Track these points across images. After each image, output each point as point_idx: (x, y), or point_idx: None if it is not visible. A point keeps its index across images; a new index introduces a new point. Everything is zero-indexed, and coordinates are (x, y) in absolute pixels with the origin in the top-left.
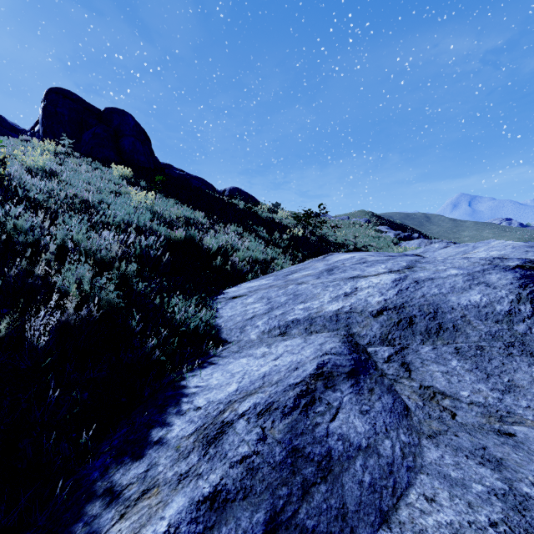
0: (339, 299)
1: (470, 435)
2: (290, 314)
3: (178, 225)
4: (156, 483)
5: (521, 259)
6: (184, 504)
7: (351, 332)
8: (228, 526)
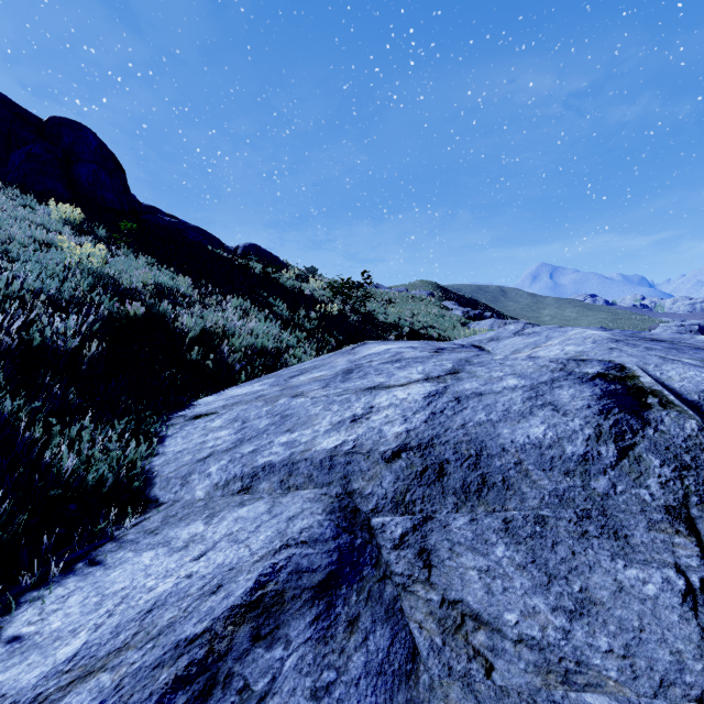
0: (342, 426)
1: None
2: (264, 452)
3: (137, 297)
4: None
5: (603, 363)
6: None
7: (350, 489)
8: None
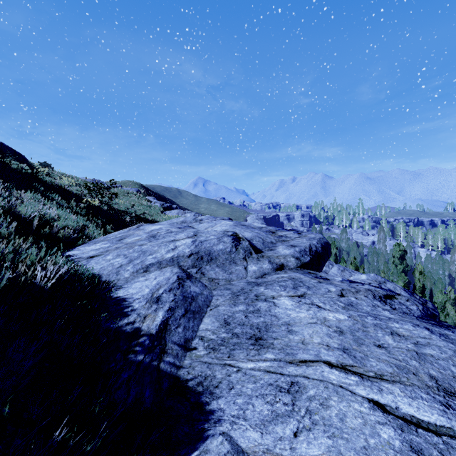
0: (170, 251)
1: (223, 286)
2: (147, 261)
3: None
4: (147, 314)
5: (232, 232)
6: (163, 312)
7: (180, 265)
8: (177, 313)
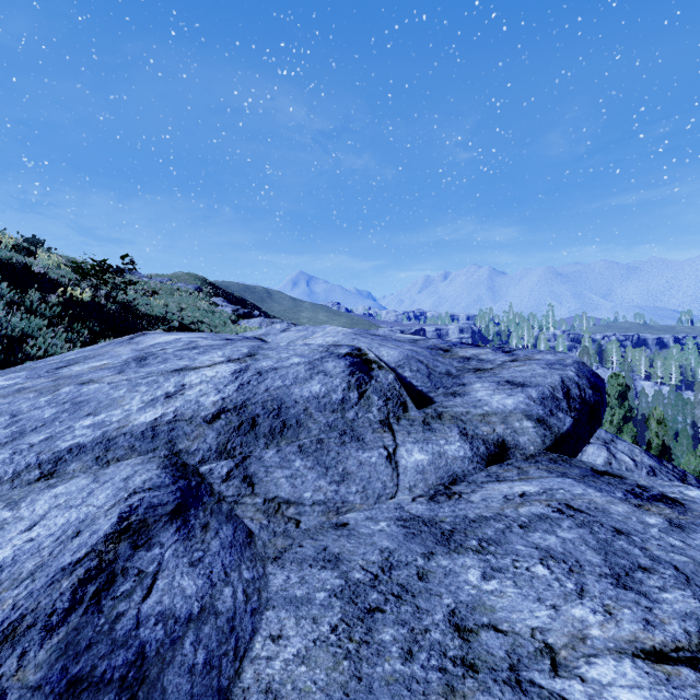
0: (157, 403)
1: (313, 539)
2: (65, 437)
3: None
4: None
5: (350, 347)
6: None
7: (177, 450)
8: None
